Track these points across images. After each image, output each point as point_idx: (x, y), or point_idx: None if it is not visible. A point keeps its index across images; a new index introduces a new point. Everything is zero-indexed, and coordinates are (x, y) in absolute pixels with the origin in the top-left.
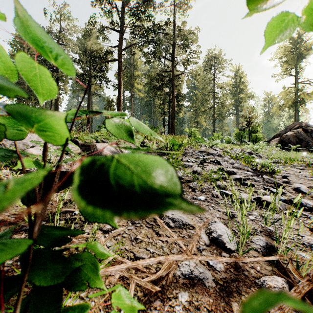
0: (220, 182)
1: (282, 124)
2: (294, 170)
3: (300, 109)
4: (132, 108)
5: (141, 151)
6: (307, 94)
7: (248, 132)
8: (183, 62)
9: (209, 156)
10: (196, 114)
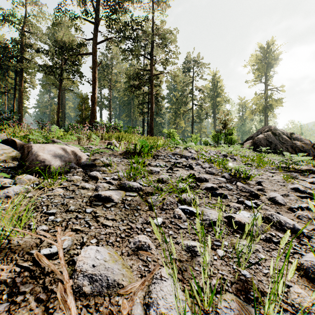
0: (187, 195)
1: (254, 127)
2: (267, 174)
3: (269, 114)
4: (109, 107)
5: (104, 154)
6: (275, 100)
7: (224, 134)
8: (162, 61)
9: (182, 159)
10: (175, 115)
